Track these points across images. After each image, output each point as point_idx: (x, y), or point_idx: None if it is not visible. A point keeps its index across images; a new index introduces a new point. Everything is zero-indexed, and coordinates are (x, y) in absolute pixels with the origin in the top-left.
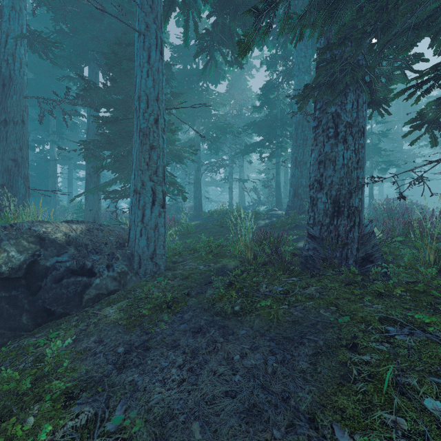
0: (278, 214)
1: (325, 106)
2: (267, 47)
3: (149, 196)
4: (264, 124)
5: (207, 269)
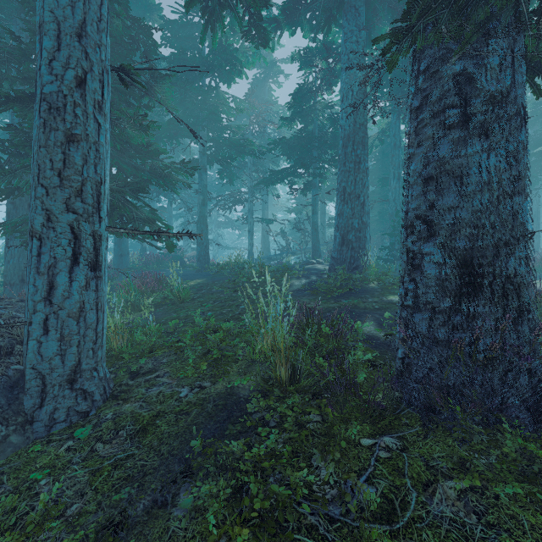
0: (317, 270)
1: (440, 62)
2: (302, 31)
3: (64, 245)
4: (296, 143)
5: (194, 400)
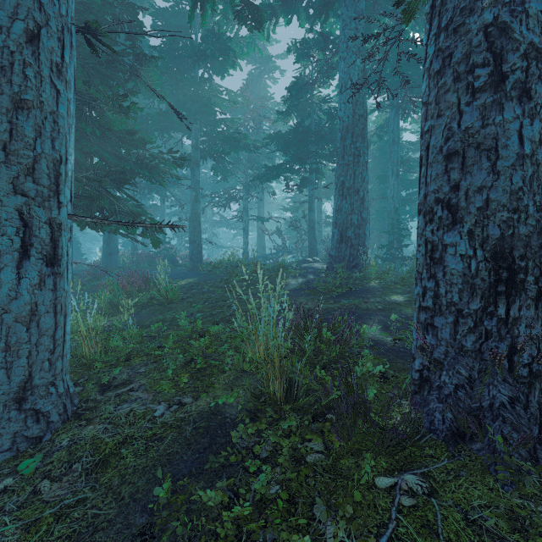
0: (314, 268)
1: (467, 13)
2: (299, 19)
3: (10, 234)
4: (292, 138)
5: (170, 421)
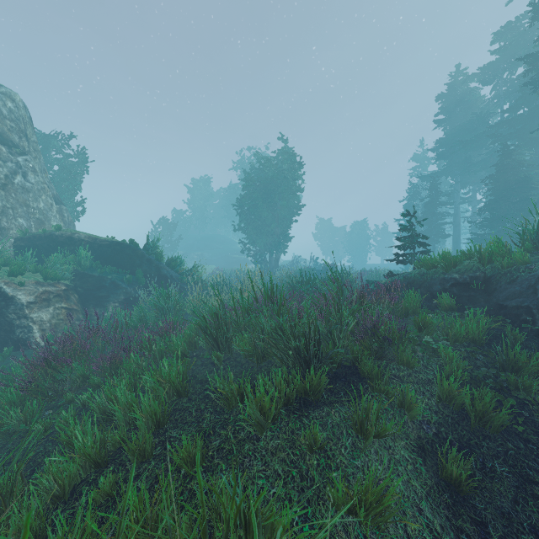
0: None
1: None
2: None
3: None
4: None
5: None
